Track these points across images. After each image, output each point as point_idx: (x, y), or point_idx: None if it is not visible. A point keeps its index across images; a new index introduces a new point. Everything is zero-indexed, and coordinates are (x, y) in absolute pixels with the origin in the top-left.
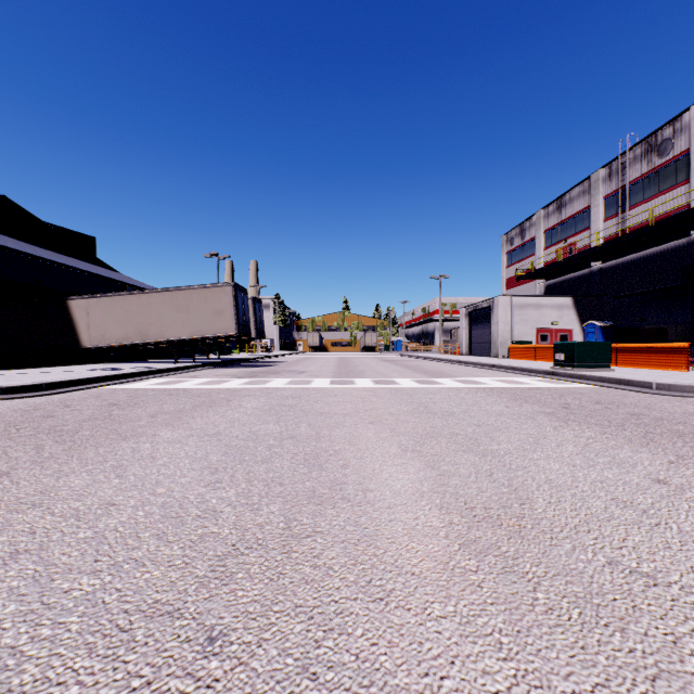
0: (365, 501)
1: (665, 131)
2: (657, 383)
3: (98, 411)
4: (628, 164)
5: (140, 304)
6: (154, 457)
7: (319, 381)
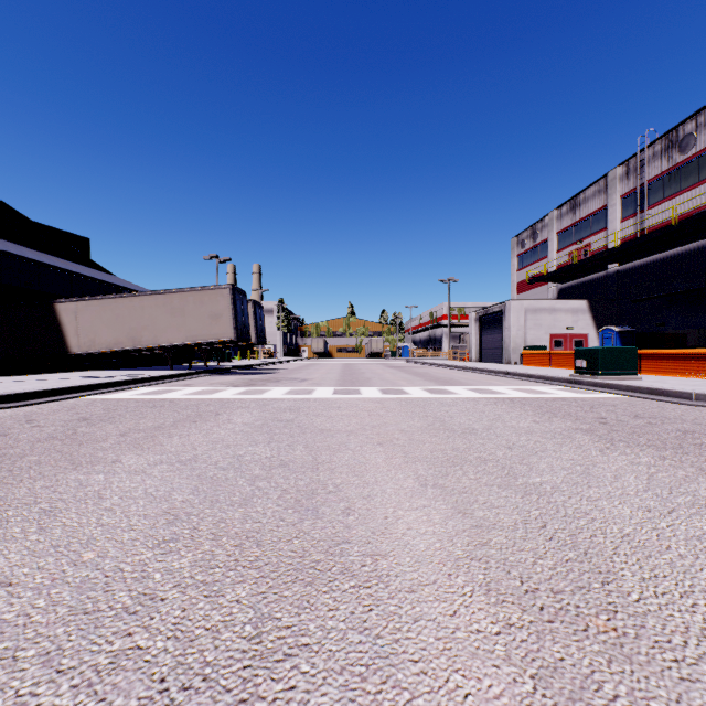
0: (376, 577)
1: (687, 126)
2: (697, 393)
3: (62, 428)
4: (647, 161)
5: (132, 307)
6: (102, 495)
7: (321, 390)
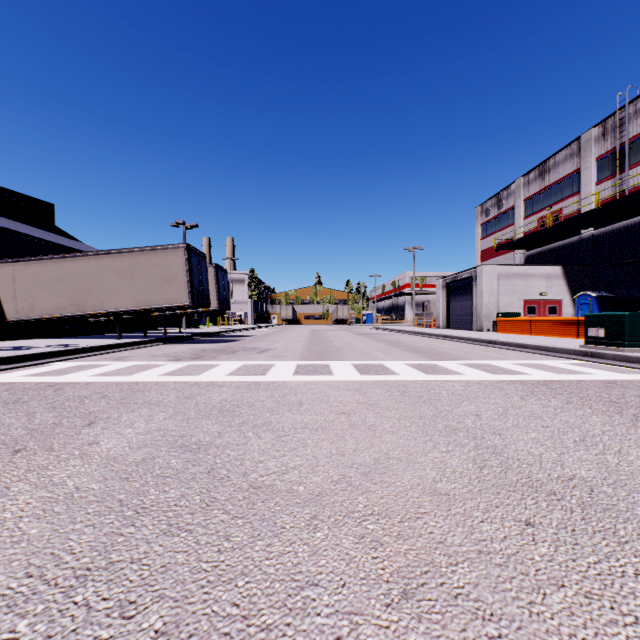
0: None
1: None
2: None
3: None
4: (627, 119)
5: (76, 269)
6: None
7: (281, 366)
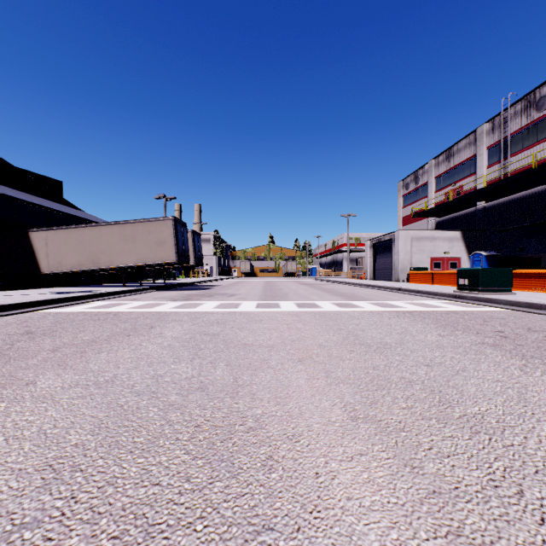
0: None
1: (543, 89)
2: None
3: (1, 342)
4: (509, 118)
5: (92, 235)
6: None
7: (246, 304)
